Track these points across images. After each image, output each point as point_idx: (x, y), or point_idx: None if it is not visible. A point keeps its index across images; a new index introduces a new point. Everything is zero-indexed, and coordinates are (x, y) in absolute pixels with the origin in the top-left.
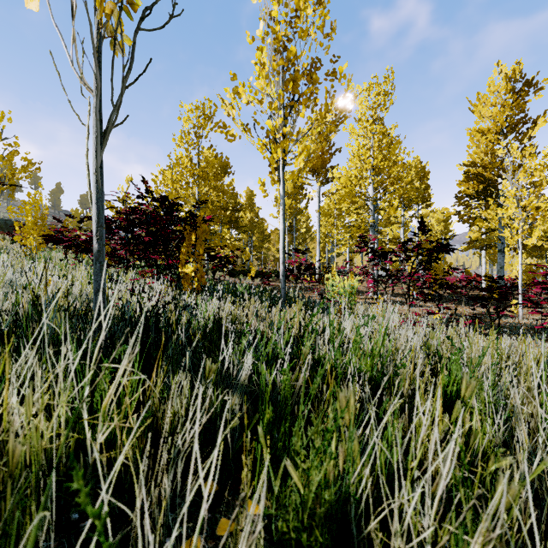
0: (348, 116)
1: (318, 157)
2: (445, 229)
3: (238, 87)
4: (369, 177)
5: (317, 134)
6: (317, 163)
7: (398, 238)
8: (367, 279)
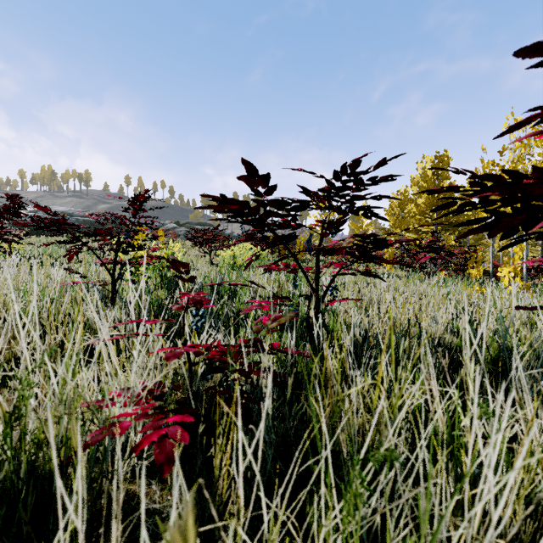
0: None
1: None
2: None
3: None
4: None
5: None
6: None
7: None
8: None
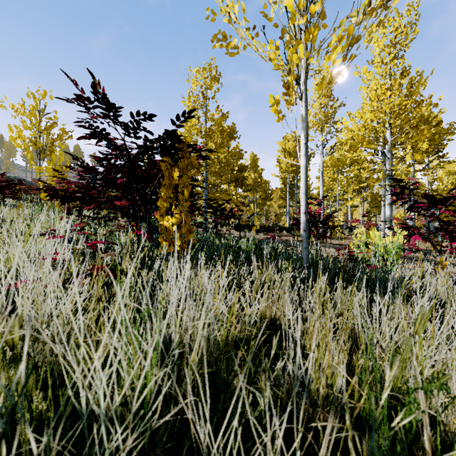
0: None
1: (322, 112)
2: None
3: None
4: (388, 120)
5: (366, 5)
6: (321, 117)
7: (421, 188)
8: None
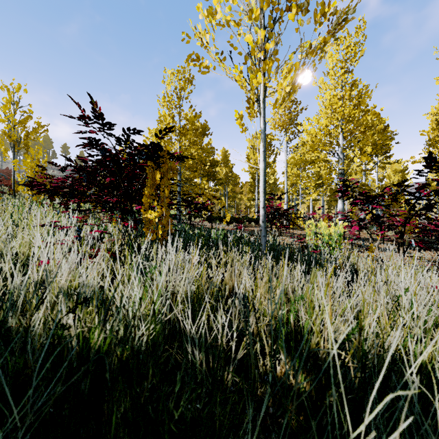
0: (350, 18)
1: (286, 114)
2: (402, 179)
3: (212, 8)
4: (340, 126)
5: (308, 48)
6: (285, 119)
7: (367, 185)
8: (329, 224)
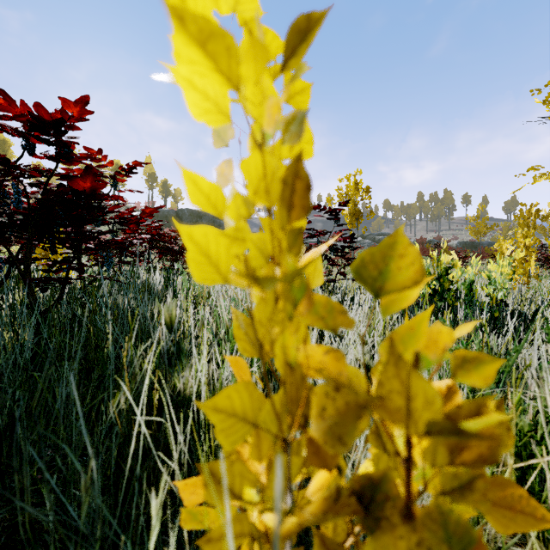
0: None
1: None
2: None
3: None
4: None
5: None
6: None
7: None
8: None
